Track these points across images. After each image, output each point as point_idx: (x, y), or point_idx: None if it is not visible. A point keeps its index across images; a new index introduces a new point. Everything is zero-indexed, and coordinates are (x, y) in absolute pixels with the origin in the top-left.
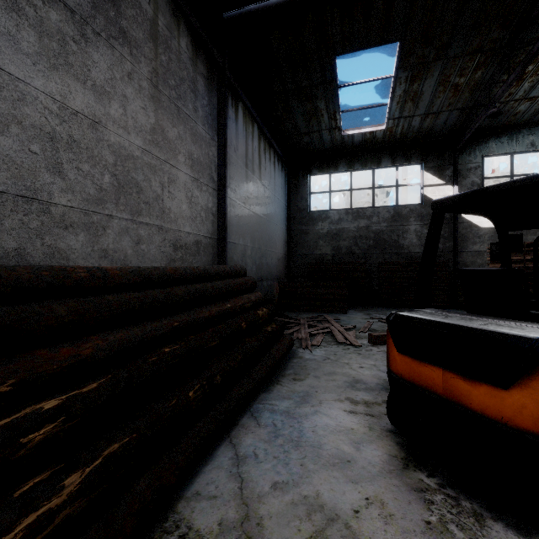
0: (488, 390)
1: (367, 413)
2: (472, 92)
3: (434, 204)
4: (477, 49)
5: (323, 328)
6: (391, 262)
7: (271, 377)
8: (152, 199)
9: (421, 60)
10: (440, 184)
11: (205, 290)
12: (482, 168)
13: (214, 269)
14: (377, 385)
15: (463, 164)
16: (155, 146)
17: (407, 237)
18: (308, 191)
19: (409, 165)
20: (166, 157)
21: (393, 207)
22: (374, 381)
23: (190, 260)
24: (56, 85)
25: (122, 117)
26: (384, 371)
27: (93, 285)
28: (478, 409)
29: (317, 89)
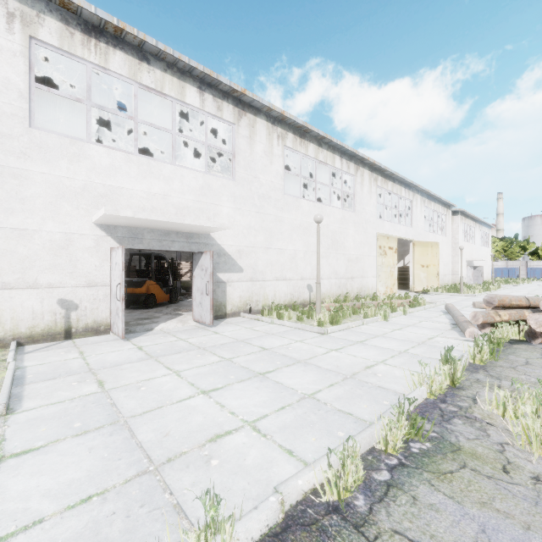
0: (139, 289)
1: None
2: None
3: (130, 254)
4: None
5: None
6: None
7: None
8: None
9: None
10: None
11: None
12: None
13: None
14: None
15: None
16: None
17: None
18: None
19: None
20: None
21: None
22: None
23: None
24: None
25: None
26: None
27: None
28: (138, 292)
29: None
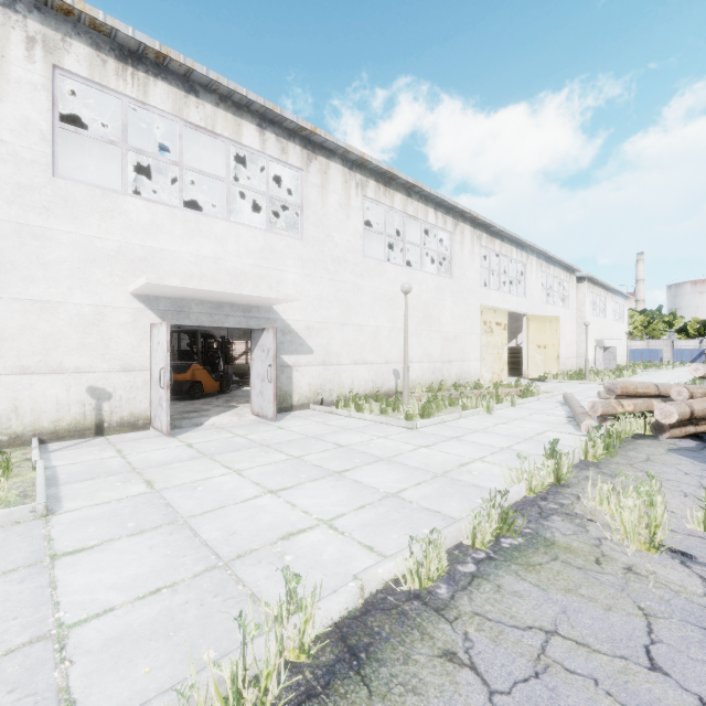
0: (182, 375)
1: None
2: None
3: (171, 331)
4: None
5: None
6: None
7: None
8: None
9: None
10: None
11: None
12: None
13: None
14: None
15: None
16: None
17: None
18: None
19: None
20: None
21: None
22: None
23: None
24: None
25: None
26: None
27: None
28: (181, 380)
29: None
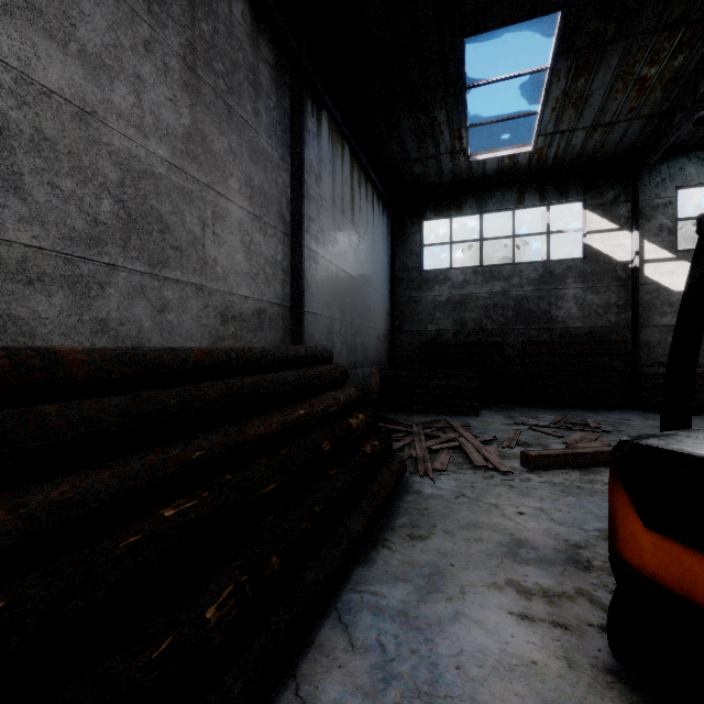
0: None
1: (554, 619)
2: (666, 89)
3: (703, 221)
4: (681, 19)
5: (448, 439)
6: (541, 341)
7: (372, 532)
8: (185, 242)
9: (593, 40)
10: (611, 228)
11: (260, 388)
12: (674, 204)
13: (279, 351)
14: (557, 552)
15: (646, 200)
16: (191, 162)
17: (562, 306)
18: (420, 243)
19: (566, 203)
20: (209, 179)
21: (542, 263)
22: (549, 544)
23: (248, 338)
24: (8, 41)
25: (134, 110)
26: (561, 523)
27: (17, 385)
28: None
29: (436, 92)
